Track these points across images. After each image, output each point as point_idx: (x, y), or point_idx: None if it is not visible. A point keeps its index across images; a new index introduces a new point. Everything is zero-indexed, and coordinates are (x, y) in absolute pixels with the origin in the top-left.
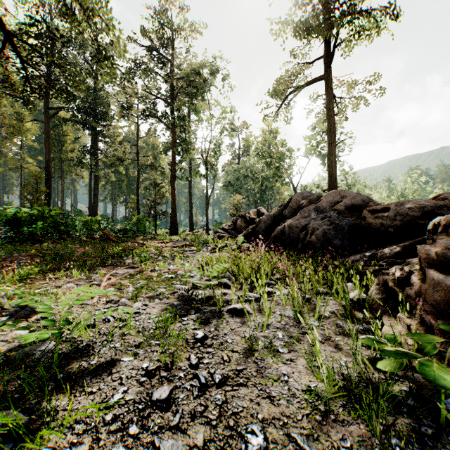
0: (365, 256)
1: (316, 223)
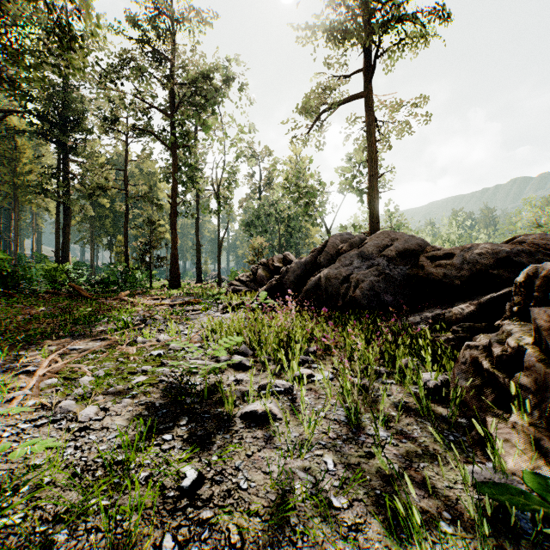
0: (428, 318)
1: (360, 273)
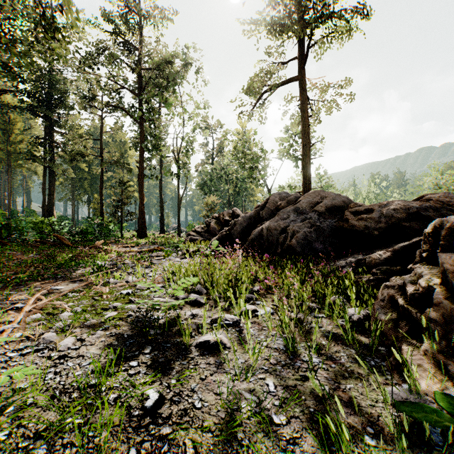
0: (352, 262)
1: (296, 225)
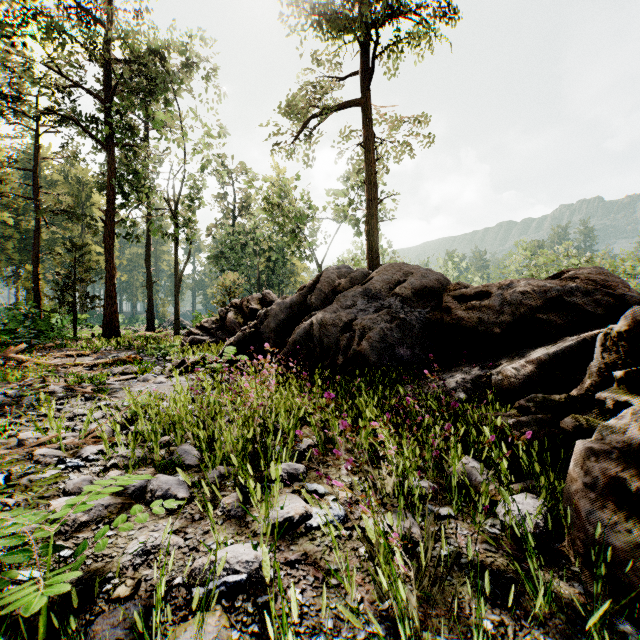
0: (467, 382)
1: (367, 317)
